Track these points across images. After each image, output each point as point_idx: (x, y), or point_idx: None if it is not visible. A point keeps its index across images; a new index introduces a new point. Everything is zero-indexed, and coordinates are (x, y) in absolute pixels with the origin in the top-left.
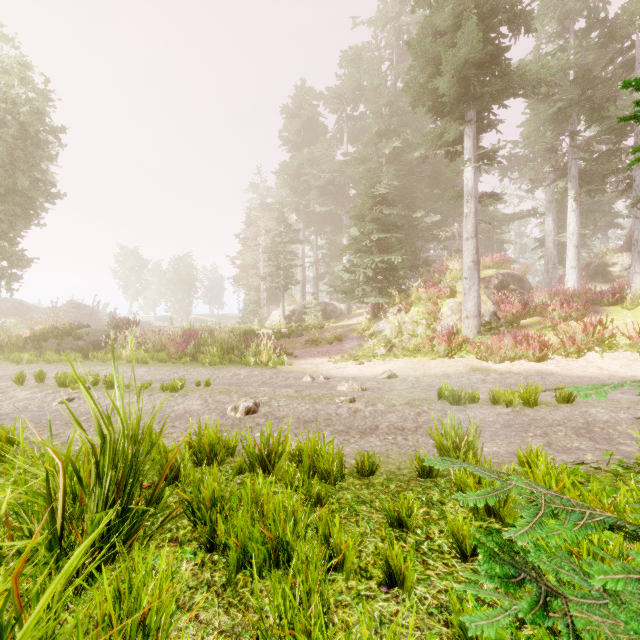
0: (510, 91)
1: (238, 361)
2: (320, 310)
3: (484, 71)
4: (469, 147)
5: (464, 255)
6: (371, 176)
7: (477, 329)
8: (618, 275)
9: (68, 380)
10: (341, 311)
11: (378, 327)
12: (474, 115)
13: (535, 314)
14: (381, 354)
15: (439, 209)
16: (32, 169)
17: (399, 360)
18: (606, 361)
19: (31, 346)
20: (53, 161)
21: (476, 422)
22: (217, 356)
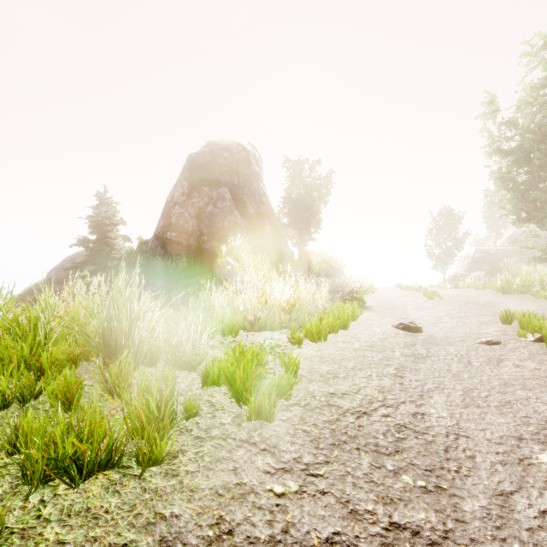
0: None
1: None
2: None
3: None
4: None
5: None
6: None
7: None
8: None
9: (530, 326)
10: None
11: None
12: None
13: None
14: None
15: None
16: None
17: None
18: None
19: None
20: None
21: None
22: None
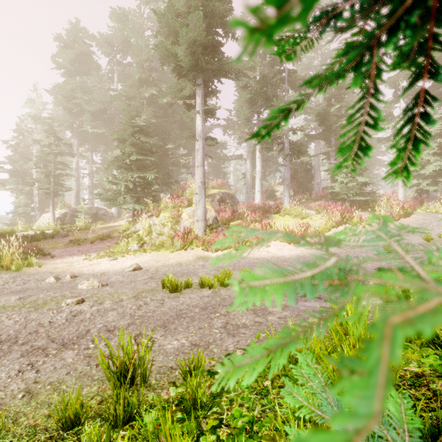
0: (223, 72)
1: None
2: (92, 214)
3: (207, 52)
4: (199, 103)
5: (196, 177)
6: (132, 110)
7: (204, 229)
8: (279, 197)
9: None
10: (112, 215)
11: (135, 228)
12: (202, 82)
13: (239, 218)
14: (134, 250)
15: (186, 146)
16: None
17: (148, 254)
18: (271, 247)
19: None
20: None
21: (182, 309)
22: None
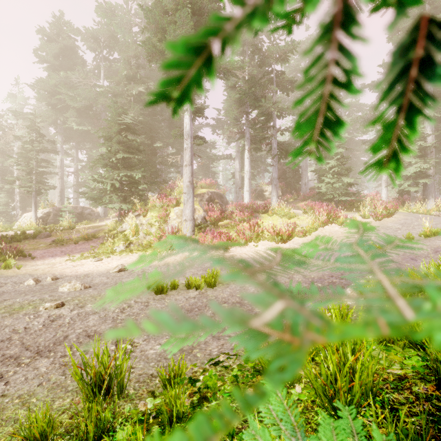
0: None
1: None
2: (77, 213)
3: None
4: None
5: (184, 176)
6: (118, 107)
7: (192, 228)
8: (268, 197)
9: None
10: (98, 214)
11: (122, 228)
12: None
13: (227, 218)
14: (120, 250)
15: (174, 144)
16: None
17: (134, 254)
18: (259, 247)
19: None
20: None
21: (168, 311)
22: None
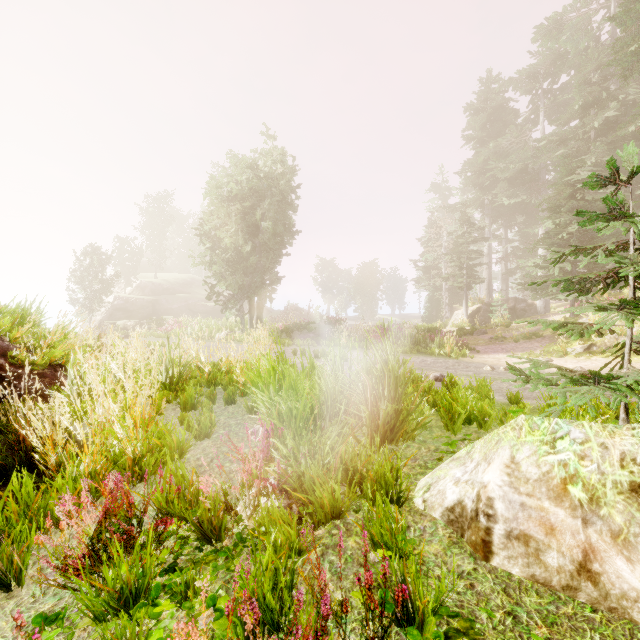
0: None
1: (424, 351)
2: (508, 308)
3: None
4: None
5: None
6: (570, 161)
7: None
8: None
9: (319, 354)
10: (535, 309)
11: None
12: None
13: None
14: (576, 353)
15: None
16: (284, 219)
17: (598, 359)
18: None
19: (286, 335)
20: (296, 211)
21: None
22: (407, 346)
